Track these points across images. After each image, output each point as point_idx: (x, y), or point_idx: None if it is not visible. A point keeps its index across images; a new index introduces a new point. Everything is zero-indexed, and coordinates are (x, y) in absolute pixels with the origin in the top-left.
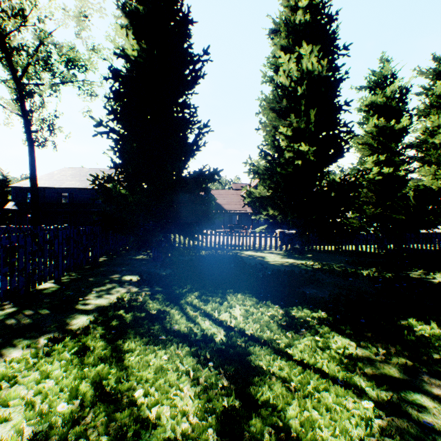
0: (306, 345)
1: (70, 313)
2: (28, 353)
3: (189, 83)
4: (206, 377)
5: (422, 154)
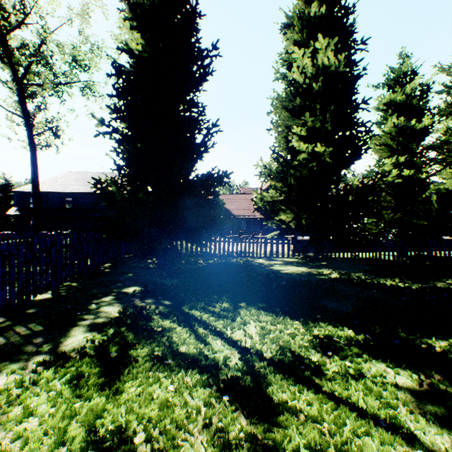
0: (336, 373)
1: (66, 330)
2: (12, 382)
3: (197, 79)
4: (220, 415)
5: (443, 155)
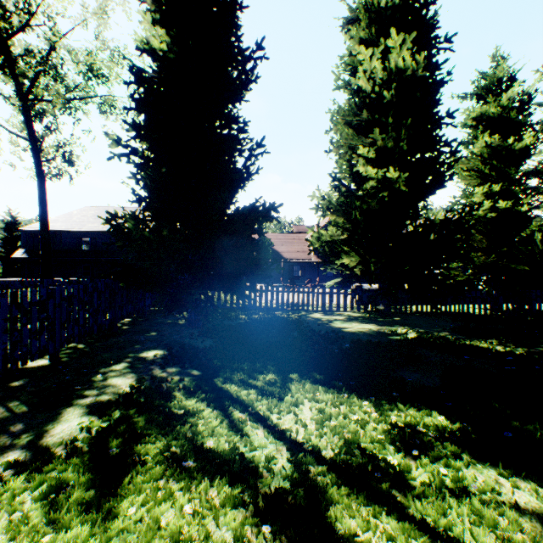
0: (427, 485)
1: (57, 411)
2: None
3: (237, 86)
4: None
5: None
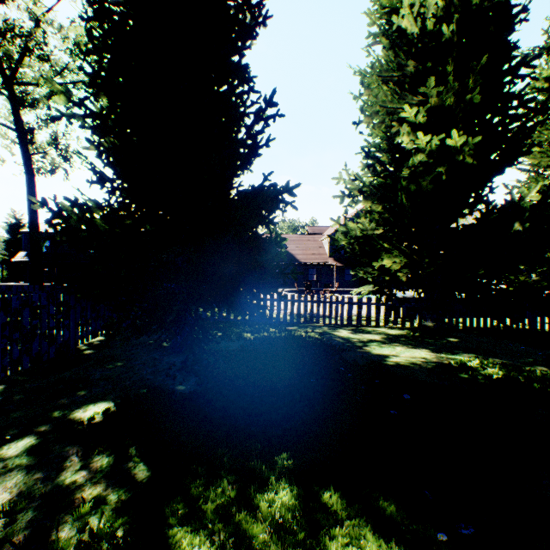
0: None
1: None
2: None
3: (235, 10)
4: None
5: None
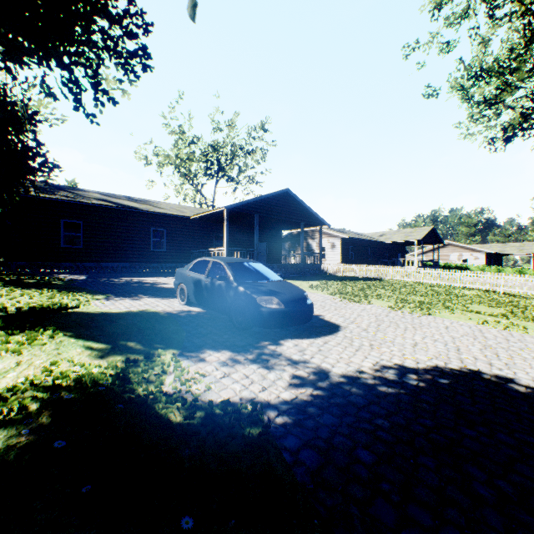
0: None
1: None
2: None
3: None
4: None
5: None
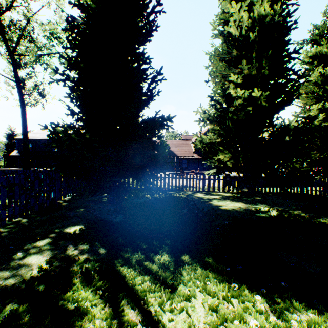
0: None
1: None
2: None
3: (142, 28)
4: None
5: None
